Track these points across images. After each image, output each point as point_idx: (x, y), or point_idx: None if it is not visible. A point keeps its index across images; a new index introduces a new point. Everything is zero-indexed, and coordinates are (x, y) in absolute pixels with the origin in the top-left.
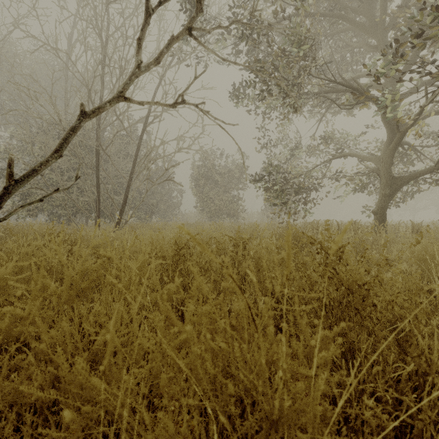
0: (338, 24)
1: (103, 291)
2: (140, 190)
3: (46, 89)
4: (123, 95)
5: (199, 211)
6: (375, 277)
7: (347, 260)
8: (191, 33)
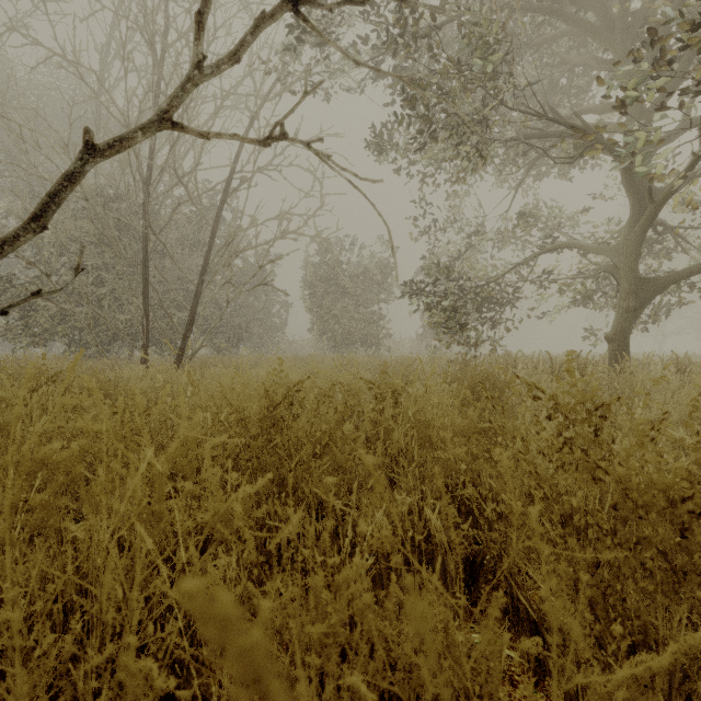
0: (547, 24)
1: (86, 512)
2: (219, 302)
3: (59, 132)
4: (169, 117)
5: (317, 337)
6: (689, 474)
7: (612, 434)
8: (297, 10)
